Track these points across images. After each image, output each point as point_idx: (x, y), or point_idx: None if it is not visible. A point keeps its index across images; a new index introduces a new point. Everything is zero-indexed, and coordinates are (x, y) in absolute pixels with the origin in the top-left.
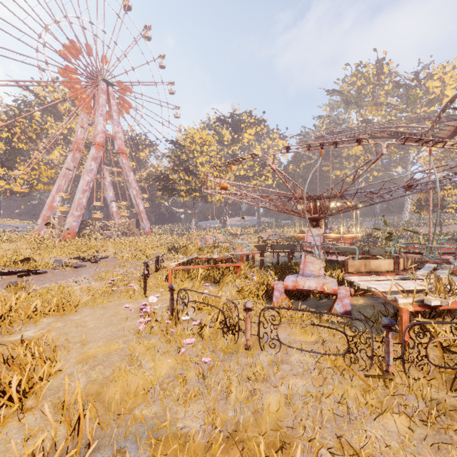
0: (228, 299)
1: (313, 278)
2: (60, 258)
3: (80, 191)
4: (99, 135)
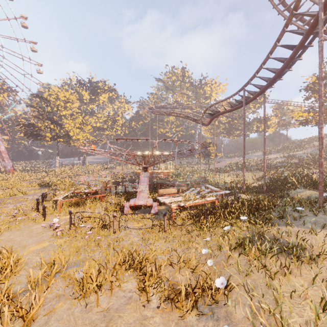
0: (104, 213)
1: (143, 199)
2: None
3: None
4: None
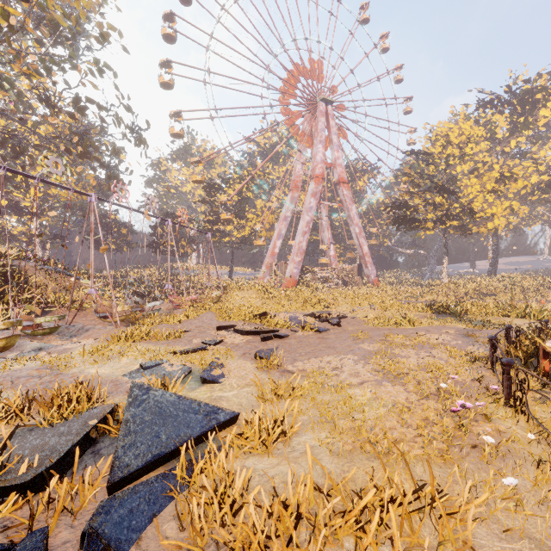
0: None
1: None
2: (294, 315)
3: (300, 234)
4: (318, 166)
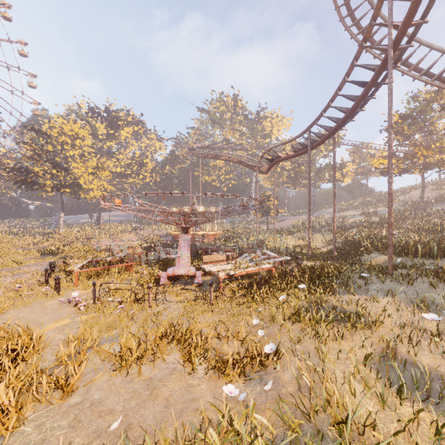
0: (138, 284)
1: (183, 268)
2: None
3: None
4: None
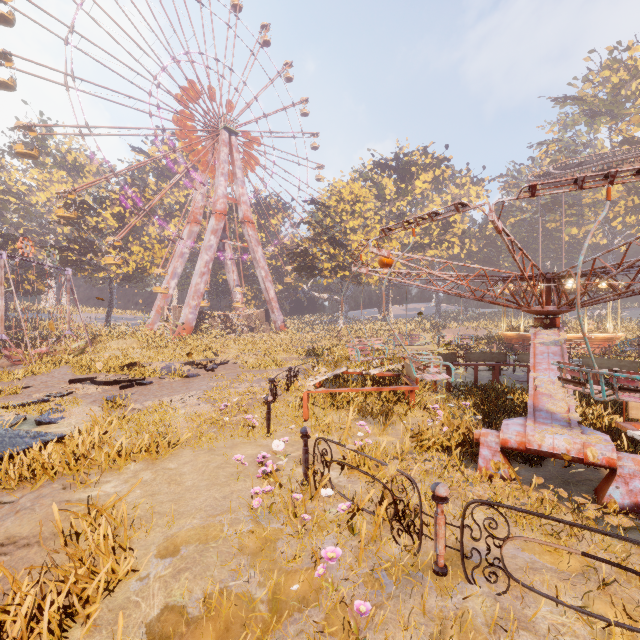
0: (400, 471)
1: (559, 429)
2: (170, 363)
3: (197, 275)
4: (220, 200)
